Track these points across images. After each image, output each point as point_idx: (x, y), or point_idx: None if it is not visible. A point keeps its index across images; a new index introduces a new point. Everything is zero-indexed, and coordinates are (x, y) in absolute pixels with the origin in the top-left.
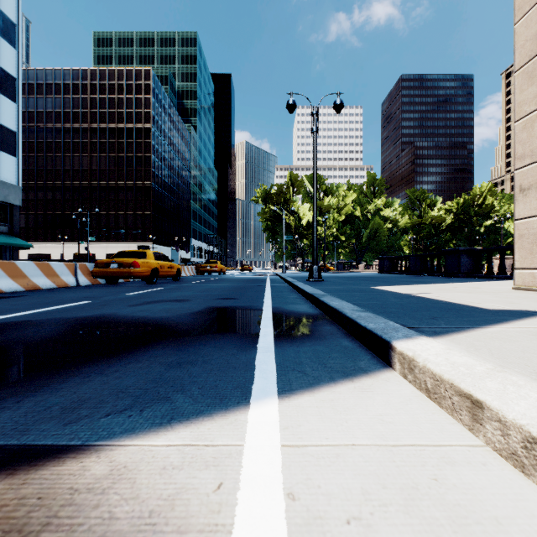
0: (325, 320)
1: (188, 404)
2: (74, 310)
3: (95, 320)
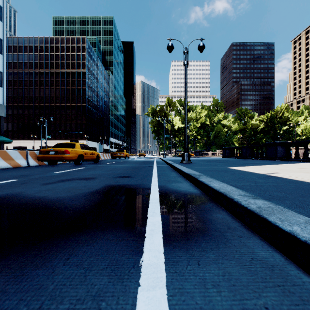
0: (209, 202)
1: None
2: None
3: None
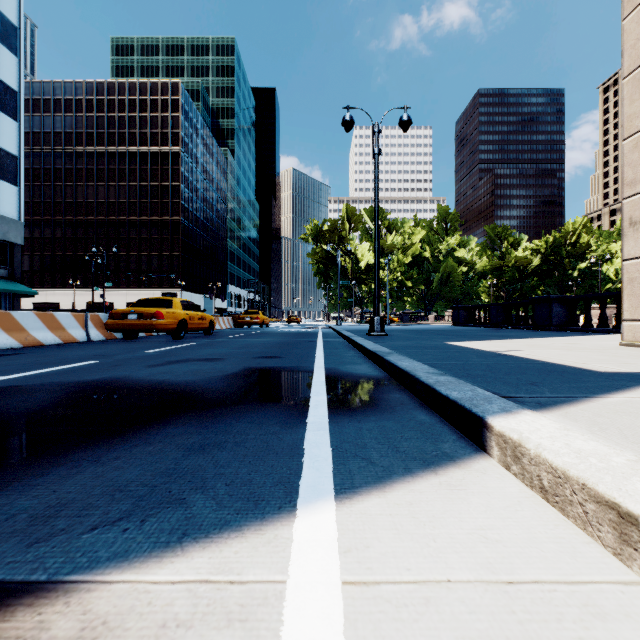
0: (392, 385)
1: (209, 509)
2: (78, 371)
3: (101, 386)
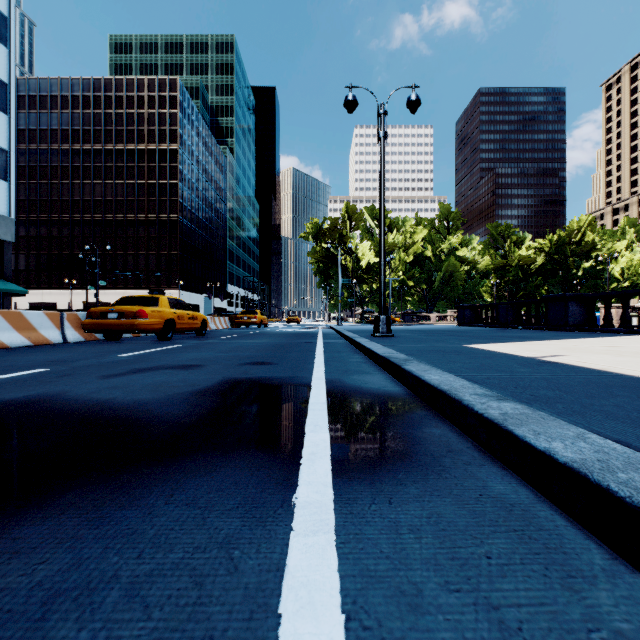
0: (420, 409)
1: None
2: (5, 385)
3: (10, 411)
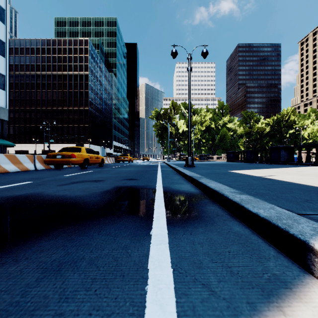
0: (206, 199)
1: None
2: (14, 189)
3: (20, 200)
